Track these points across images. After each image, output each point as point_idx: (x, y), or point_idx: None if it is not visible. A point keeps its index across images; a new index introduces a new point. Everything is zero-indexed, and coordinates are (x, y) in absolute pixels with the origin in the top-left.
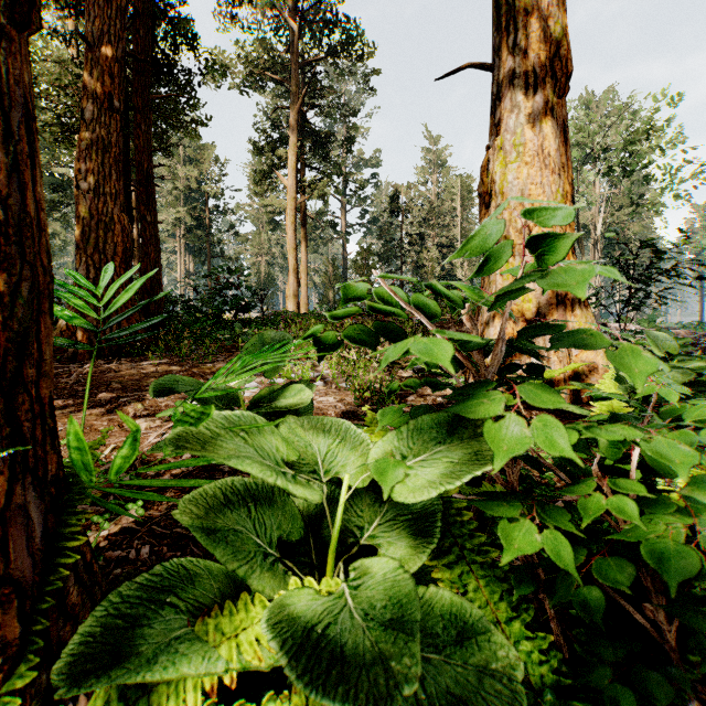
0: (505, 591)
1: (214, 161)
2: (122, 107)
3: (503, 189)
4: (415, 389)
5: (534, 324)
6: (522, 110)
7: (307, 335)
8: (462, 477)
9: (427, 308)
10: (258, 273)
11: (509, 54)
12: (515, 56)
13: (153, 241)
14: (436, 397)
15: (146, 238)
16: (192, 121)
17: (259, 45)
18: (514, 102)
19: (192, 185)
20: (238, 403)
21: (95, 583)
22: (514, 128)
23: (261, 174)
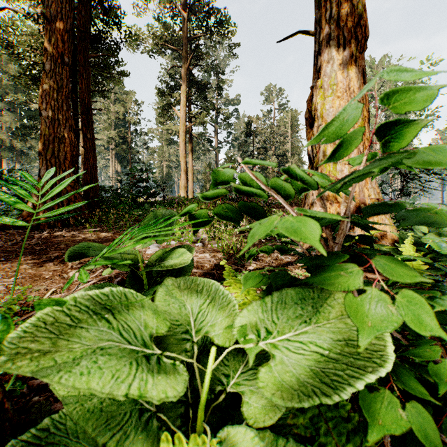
0: (351, 431)
1: (133, 101)
2: (71, 62)
3: (323, 114)
4: (268, 253)
5: (374, 204)
6: (335, 61)
7: (183, 213)
8: (329, 355)
9: (282, 190)
10: (162, 172)
11: (326, 24)
12: (331, 25)
13: (92, 150)
14: (278, 254)
15: (87, 149)
16: (117, 73)
17: (162, 26)
18: (330, 56)
19: (119, 116)
20: (139, 261)
21: (6, 419)
22: (330, 73)
23: (164, 109)
